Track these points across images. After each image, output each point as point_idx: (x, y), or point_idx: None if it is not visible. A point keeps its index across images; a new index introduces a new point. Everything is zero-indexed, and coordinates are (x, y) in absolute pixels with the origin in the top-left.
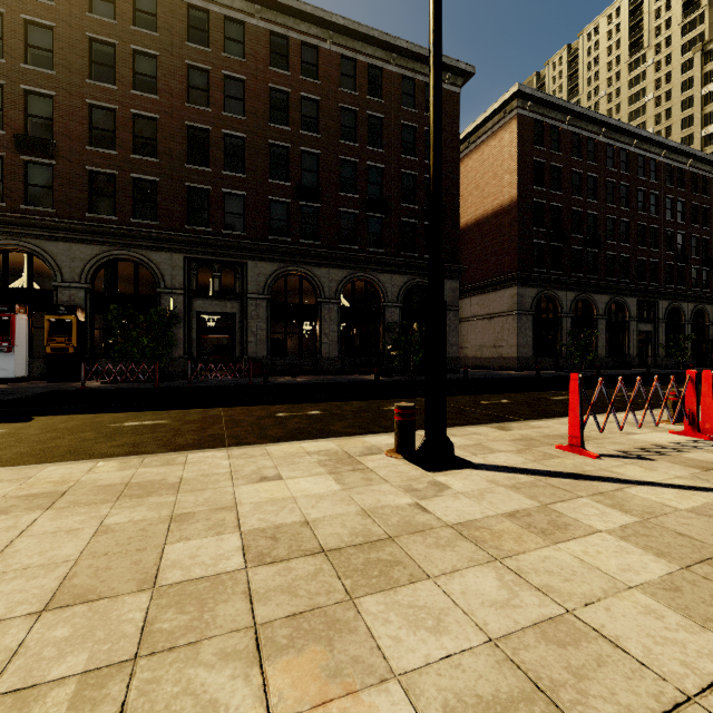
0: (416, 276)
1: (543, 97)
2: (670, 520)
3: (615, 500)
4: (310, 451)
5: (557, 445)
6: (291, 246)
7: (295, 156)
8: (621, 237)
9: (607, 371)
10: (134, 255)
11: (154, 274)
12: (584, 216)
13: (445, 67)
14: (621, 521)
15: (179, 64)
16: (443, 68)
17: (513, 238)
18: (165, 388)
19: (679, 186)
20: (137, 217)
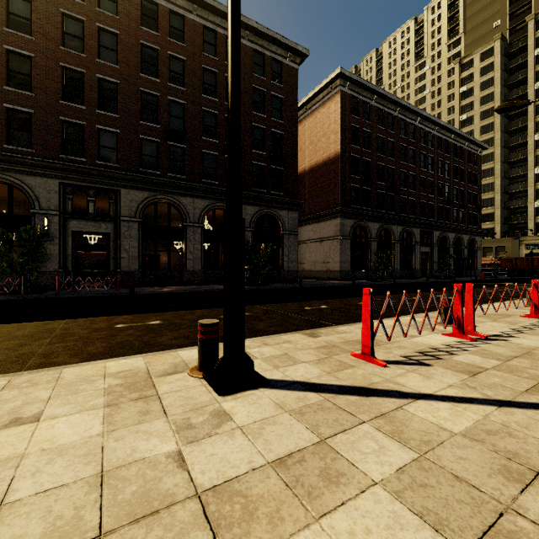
0: (264, 207)
1: (357, 79)
2: (446, 454)
3: (395, 425)
4: (108, 373)
5: (353, 352)
6: (160, 178)
7: (164, 104)
8: (409, 186)
9: (401, 280)
10: (7, 178)
11: (28, 196)
12: (385, 169)
13: (286, 47)
14: (398, 461)
15: (54, 11)
16: (286, 48)
17: (337, 182)
18: (30, 299)
19: (446, 152)
20: (15, 145)
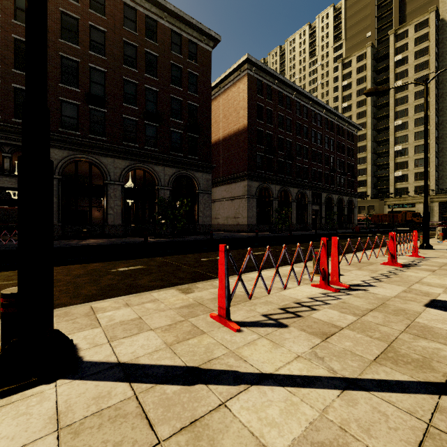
0: (181, 169)
1: (262, 66)
2: None
3: (199, 446)
4: None
5: (212, 313)
6: (80, 139)
7: (84, 70)
8: (304, 156)
9: (296, 232)
10: None
11: None
12: (285, 141)
13: (201, 31)
14: None
15: None
16: (200, 32)
17: (245, 150)
18: None
19: (331, 131)
20: None
